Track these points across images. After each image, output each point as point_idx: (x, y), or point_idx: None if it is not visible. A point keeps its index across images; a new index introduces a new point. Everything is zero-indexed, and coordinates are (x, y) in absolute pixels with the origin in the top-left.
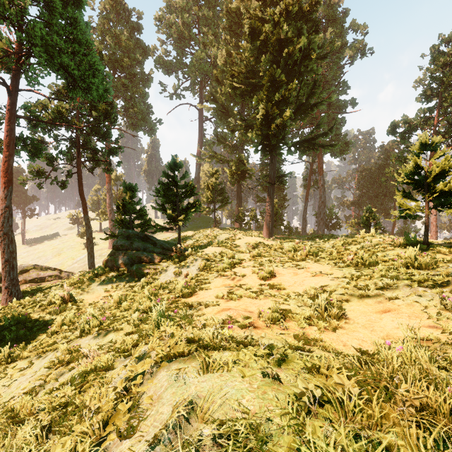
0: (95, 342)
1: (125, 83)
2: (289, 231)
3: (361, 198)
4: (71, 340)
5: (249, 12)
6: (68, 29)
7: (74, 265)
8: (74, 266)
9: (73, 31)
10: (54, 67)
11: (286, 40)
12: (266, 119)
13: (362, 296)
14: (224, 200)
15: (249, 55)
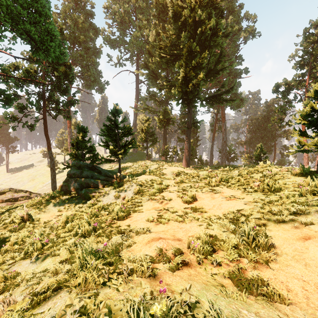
0: (33, 268)
1: (81, 54)
2: (201, 162)
3: (251, 139)
4: (15, 262)
5: (172, 1)
6: (31, 2)
7: (43, 187)
8: (43, 188)
9: (34, 4)
10: (18, 32)
11: (200, 21)
12: (185, 80)
13: (278, 222)
14: (154, 140)
15: (172, 33)
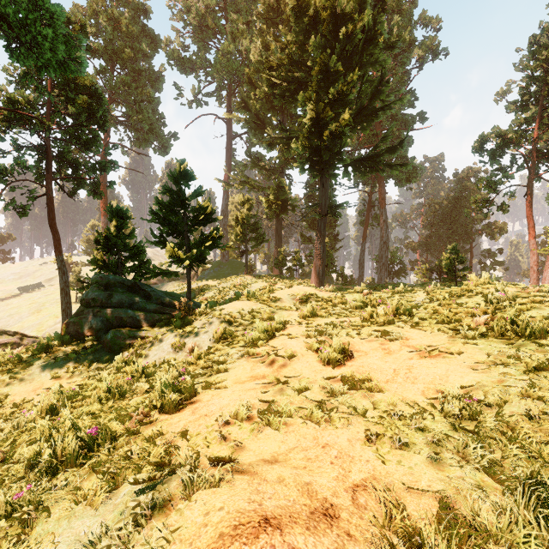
0: None
1: (126, 82)
2: (343, 279)
3: (429, 239)
4: None
5: None
6: None
7: (56, 325)
8: (56, 327)
9: None
10: None
11: (343, 16)
12: (316, 125)
13: None
14: (259, 238)
15: (293, 39)
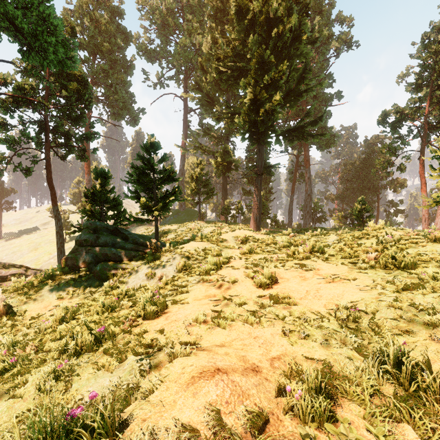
0: None
1: (105, 69)
2: (275, 224)
3: (345, 192)
4: None
5: None
6: None
7: (50, 260)
8: (50, 262)
9: None
10: None
11: (275, 20)
12: (254, 104)
13: (435, 326)
14: (210, 192)
15: (236, 37)
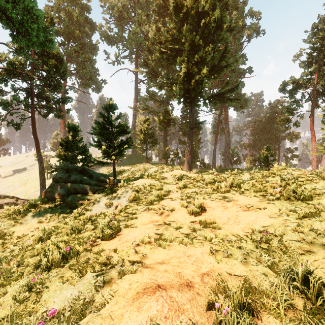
0: None
1: (76, 50)
2: (203, 165)
3: (254, 142)
4: None
5: None
6: None
7: (35, 192)
8: (35, 193)
9: None
10: None
11: (203, 13)
12: (187, 76)
13: None
14: (154, 142)
15: (174, 26)
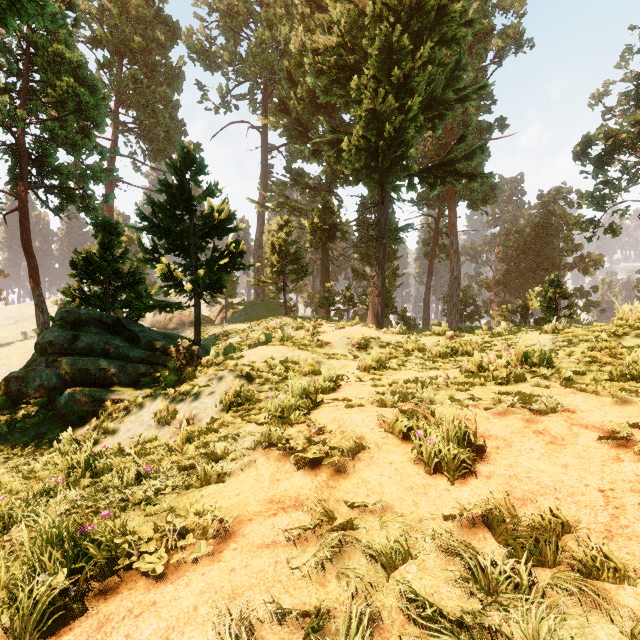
0: None
1: (136, 77)
2: (405, 323)
3: (508, 275)
4: None
5: None
6: None
7: None
8: None
9: None
10: None
11: None
12: (375, 120)
13: None
14: (301, 271)
15: (344, 11)
